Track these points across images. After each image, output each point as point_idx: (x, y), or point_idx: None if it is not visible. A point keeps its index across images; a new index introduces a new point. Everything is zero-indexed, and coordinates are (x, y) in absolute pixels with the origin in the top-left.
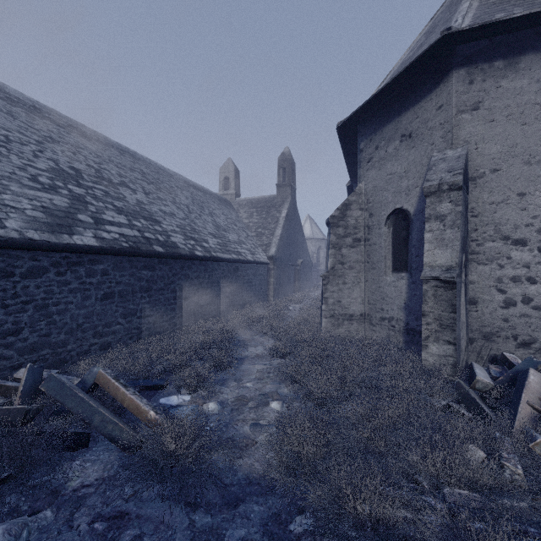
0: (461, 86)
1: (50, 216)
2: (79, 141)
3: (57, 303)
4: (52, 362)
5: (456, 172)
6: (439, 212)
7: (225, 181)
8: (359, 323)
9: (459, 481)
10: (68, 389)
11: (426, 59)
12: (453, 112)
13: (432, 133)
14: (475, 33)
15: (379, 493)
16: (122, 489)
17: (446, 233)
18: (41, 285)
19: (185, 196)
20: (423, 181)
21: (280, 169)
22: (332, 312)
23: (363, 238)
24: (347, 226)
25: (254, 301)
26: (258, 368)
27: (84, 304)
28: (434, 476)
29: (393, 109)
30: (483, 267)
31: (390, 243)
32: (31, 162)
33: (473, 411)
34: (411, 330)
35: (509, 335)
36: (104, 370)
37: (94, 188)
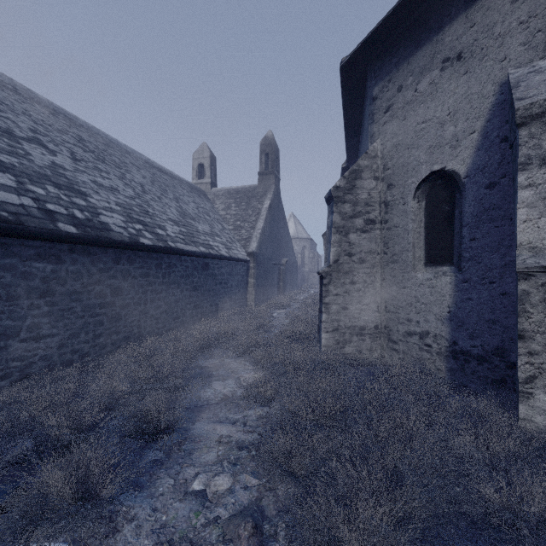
0: None
1: None
2: None
3: None
4: None
5: None
6: None
7: (199, 168)
8: (373, 339)
9: None
10: None
11: None
12: None
13: (503, 43)
14: None
15: None
16: None
17: None
18: None
19: (142, 175)
20: (486, 121)
21: (262, 155)
22: (336, 324)
23: (378, 219)
24: (356, 201)
25: (230, 306)
26: (221, 434)
27: None
28: None
29: (428, 25)
30: None
31: (421, 223)
32: None
33: None
34: (461, 352)
35: None
36: None
37: None
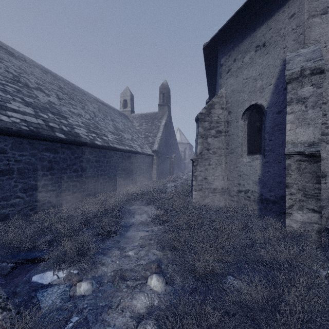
0: None
1: None
2: (5, 57)
3: None
4: None
5: (317, 59)
6: (301, 95)
7: (124, 102)
8: (221, 195)
9: None
10: None
11: None
12: (305, 16)
13: (284, 39)
14: None
15: None
16: None
17: (308, 113)
18: None
19: (93, 106)
20: (276, 79)
21: (160, 94)
22: (200, 186)
23: (223, 130)
24: (211, 121)
25: (143, 181)
26: (141, 235)
27: None
28: None
29: (249, 27)
30: None
31: (245, 132)
32: None
33: None
34: (265, 199)
35: None
36: None
37: (6, 85)
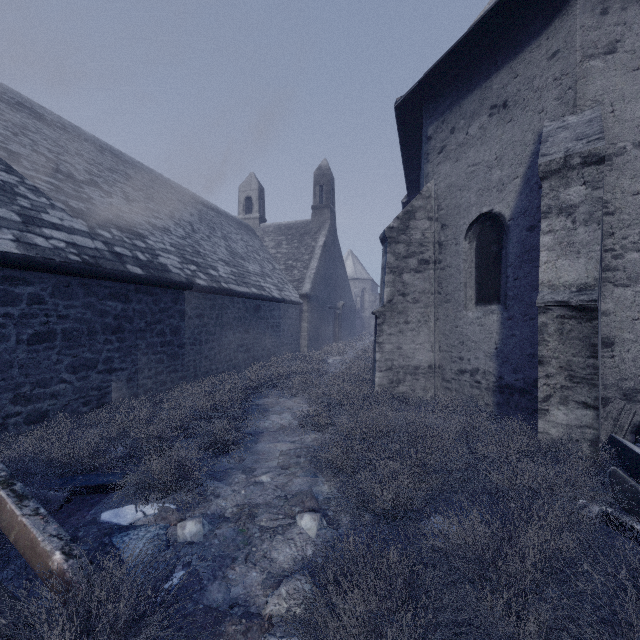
0: (588, 18)
1: None
2: (30, 123)
3: None
4: None
5: (593, 138)
6: (566, 201)
7: (246, 202)
8: (427, 378)
9: None
10: None
11: None
12: (577, 57)
13: (541, 96)
14: None
15: None
16: None
17: (578, 233)
18: None
19: (190, 212)
20: (527, 168)
21: (316, 187)
22: (390, 363)
23: (432, 260)
24: (410, 242)
25: (282, 352)
26: (282, 449)
27: None
28: None
29: (478, 71)
30: (622, 290)
31: (472, 263)
32: None
33: None
34: (506, 386)
35: None
36: None
37: (37, 179)
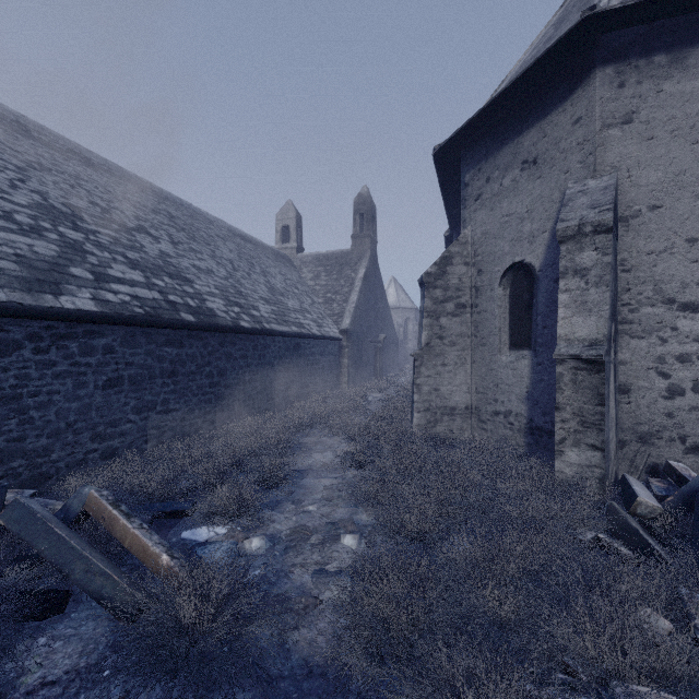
0: (607, 91)
1: (26, 269)
2: (82, 171)
3: (36, 392)
4: (28, 478)
5: (604, 208)
6: (580, 264)
7: (283, 231)
8: (464, 419)
9: (637, 672)
10: (39, 521)
11: (558, 54)
12: (596, 126)
13: (566, 158)
14: (628, 15)
15: (516, 697)
16: (106, 687)
17: (590, 294)
18: (11, 367)
19: (229, 249)
20: (554, 223)
21: (356, 215)
22: (427, 404)
23: (468, 304)
24: (447, 286)
25: (322, 389)
26: (325, 484)
27: (77, 394)
28: (595, 660)
29: (511, 126)
30: (638, 342)
31: (506, 309)
32: (5, 194)
33: (636, 548)
34: (536, 428)
35: (674, 436)
36: (98, 492)
37: (98, 233)
